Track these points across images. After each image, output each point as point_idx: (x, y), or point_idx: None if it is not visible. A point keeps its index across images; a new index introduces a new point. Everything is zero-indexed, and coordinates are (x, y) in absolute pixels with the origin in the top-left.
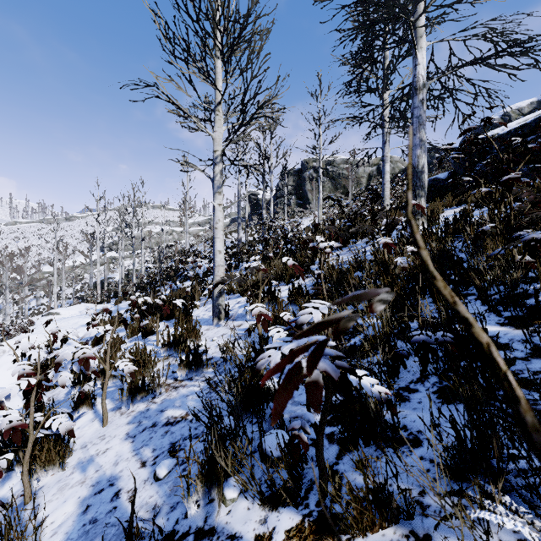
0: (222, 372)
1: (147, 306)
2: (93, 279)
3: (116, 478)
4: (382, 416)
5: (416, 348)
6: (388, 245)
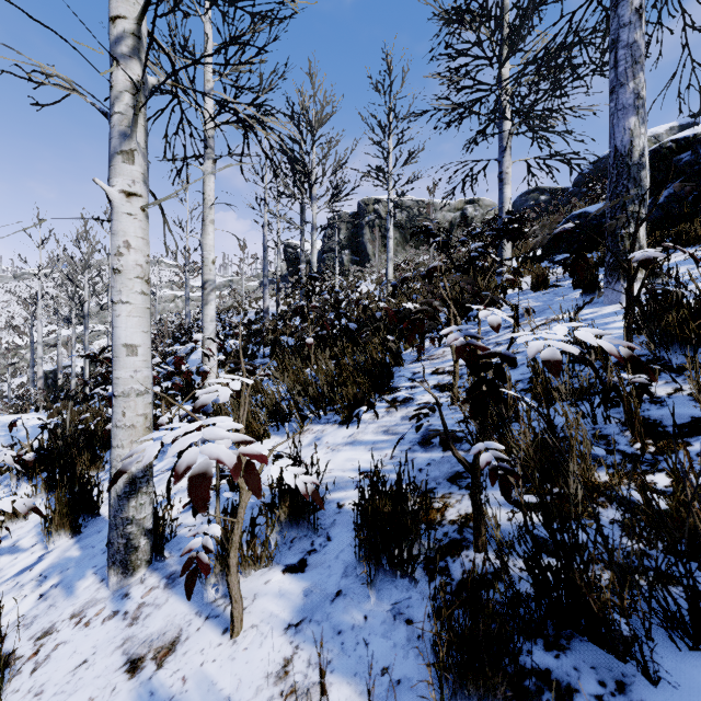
0: None
1: (56, 443)
2: (49, 366)
3: None
4: None
5: None
6: None
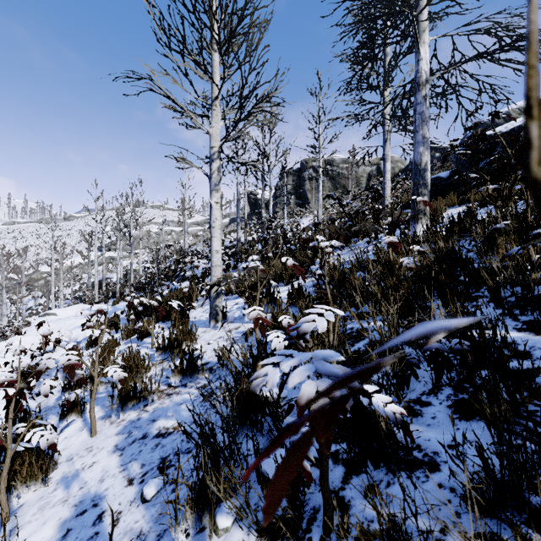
0: (218, 378)
1: (144, 307)
2: (91, 279)
3: (100, 497)
4: (393, 435)
5: (429, 357)
6: (393, 244)
